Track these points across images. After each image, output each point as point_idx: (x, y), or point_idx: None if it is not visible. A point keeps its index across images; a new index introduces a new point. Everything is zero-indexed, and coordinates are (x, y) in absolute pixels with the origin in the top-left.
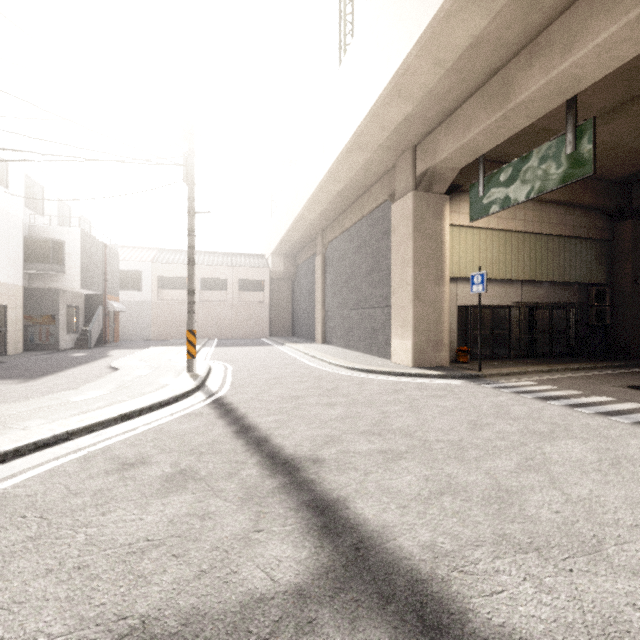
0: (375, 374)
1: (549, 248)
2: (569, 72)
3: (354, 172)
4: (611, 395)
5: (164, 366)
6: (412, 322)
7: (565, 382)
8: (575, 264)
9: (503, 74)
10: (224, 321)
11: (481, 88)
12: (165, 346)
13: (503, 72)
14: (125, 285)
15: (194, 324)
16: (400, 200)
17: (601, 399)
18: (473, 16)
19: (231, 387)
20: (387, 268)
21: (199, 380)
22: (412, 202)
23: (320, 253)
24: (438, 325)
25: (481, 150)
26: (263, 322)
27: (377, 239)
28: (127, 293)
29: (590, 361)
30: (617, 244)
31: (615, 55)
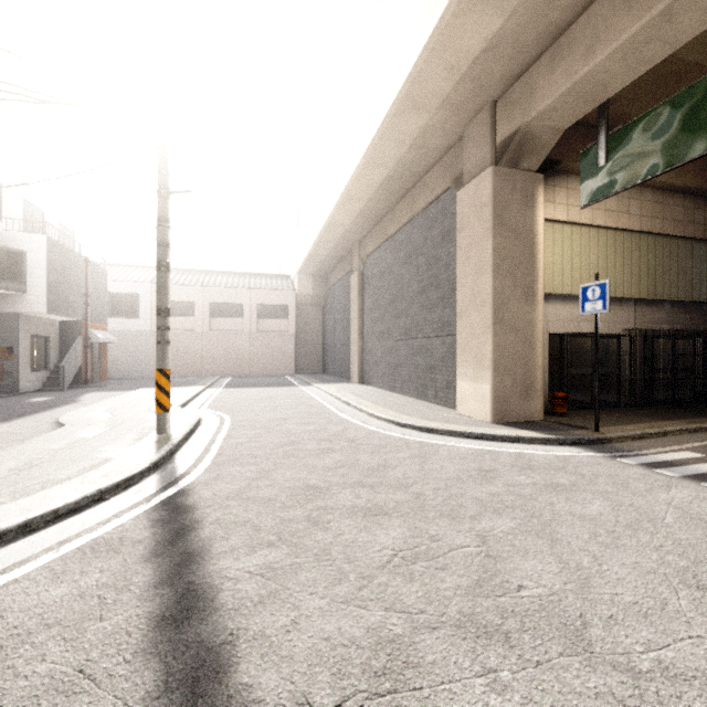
0: (439, 435)
1: (672, 255)
2: None
3: (404, 149)
4: None
5: (133, 420)
6: (491, 357)
7: None
8: (706, 277)
9: None
10: (240, 355)
11: None
12: None
13: None
14: (118, 311)
15: (167, 360)
16: (471, 182)
17: None
18: None
19: (213, 463)
20: (449, 282)
21: (164, 450)
22: (491, 182)
23: (357, 270)
24: (528, 361)
25: (606, 91)
26: (287, 356)
27: (434, 244)
28: (121, 321)
29: None
30: None
31: None
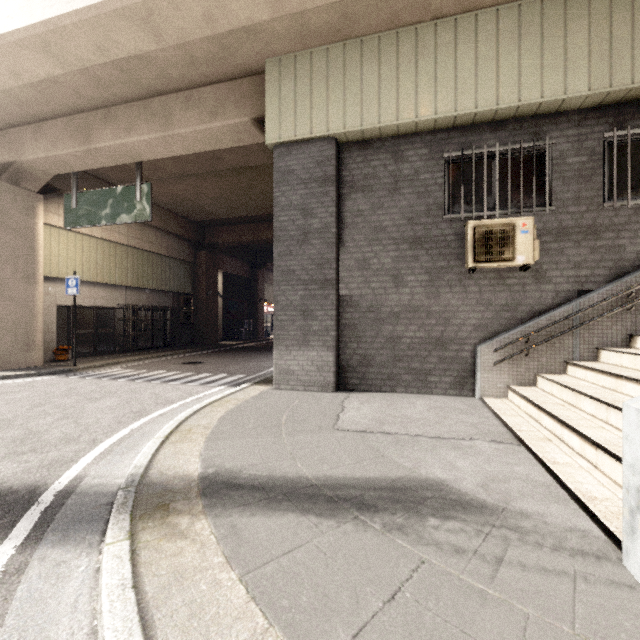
0: None
1: (150, 262)
2: (131, 146)
3: None
4: (167, 369)
5: None
6: None
7: (145, 366)
8: (170, 277)
9: (86, 117)
10: None
11: (68, 116)
12: None
13: (86, 116)
14: None
15: None
16: None
17: (158, 373)
18: (47, 61)
19: None
20: None
21: None
22: None
23: None
24: (29, 325)
25: (73, 168)
26: None
27: None
28: None
29: (176, 350)
30: (198, 266)
31: (158, 151)
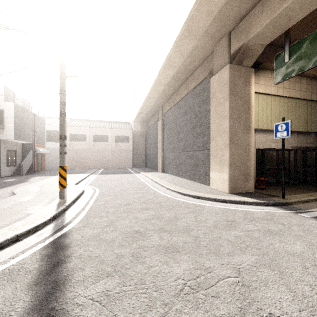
0: (203, 199)
1: (315, 110)
2: None
3: (184, 58)
4: None
5: (50, 191)
6: (228, 160)
7: None
8: None
9: None
10: (107, 159)
11: None
12: (68, 174)
13: None
14: (50, 139)
15: (65, 162)
16: (218, 73)
17: None
18: None
19: (85, 216)
20: (206, 123)
21: (60, 209)
22: (228, 72)
23: (161, 119)
24: (246, 162)
25: (290, 22)
26: (129, 159)
27: (198, 105)
28: (52, 143)
29: None
30: None
31: None
